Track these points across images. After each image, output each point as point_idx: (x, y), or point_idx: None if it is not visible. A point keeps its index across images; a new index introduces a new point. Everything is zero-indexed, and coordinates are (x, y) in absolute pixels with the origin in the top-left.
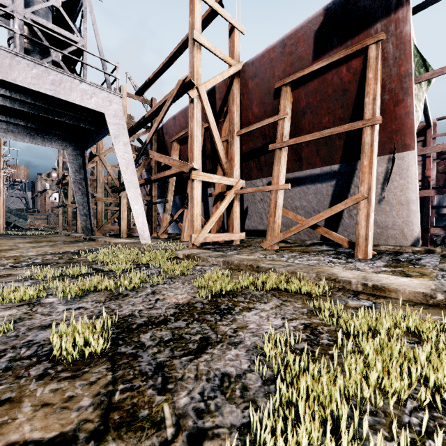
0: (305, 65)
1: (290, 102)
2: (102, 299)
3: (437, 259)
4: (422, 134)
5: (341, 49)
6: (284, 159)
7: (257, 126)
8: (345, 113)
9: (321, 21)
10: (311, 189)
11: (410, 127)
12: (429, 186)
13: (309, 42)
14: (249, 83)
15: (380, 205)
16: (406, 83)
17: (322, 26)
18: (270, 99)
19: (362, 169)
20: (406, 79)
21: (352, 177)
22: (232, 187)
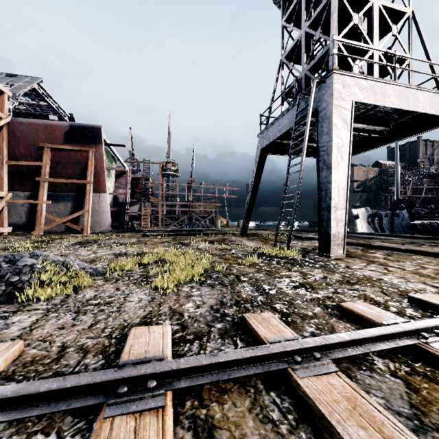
0: (59, 143)
1: (50, 157)
2: (2, 244)
3: (112, 233)
4: (125, 173)
5: (78, 145)
6: (46, 187)
7: (26, 163)
8: (80, 172)
9: (68, 129)
10: (61, 202)
11: (105, 185)
12: (126, 202)
13: (62, 134)
14: (17, 132)
15: (96, 213)
16: (103, 170)
17: (69, 131)
18: (34, 148)
19: (86, 200)
20: (103, 168)
21: (83, 200)
22: (2, 197)
